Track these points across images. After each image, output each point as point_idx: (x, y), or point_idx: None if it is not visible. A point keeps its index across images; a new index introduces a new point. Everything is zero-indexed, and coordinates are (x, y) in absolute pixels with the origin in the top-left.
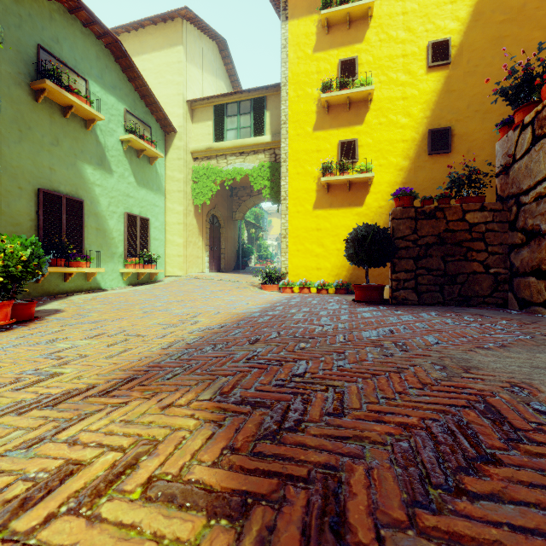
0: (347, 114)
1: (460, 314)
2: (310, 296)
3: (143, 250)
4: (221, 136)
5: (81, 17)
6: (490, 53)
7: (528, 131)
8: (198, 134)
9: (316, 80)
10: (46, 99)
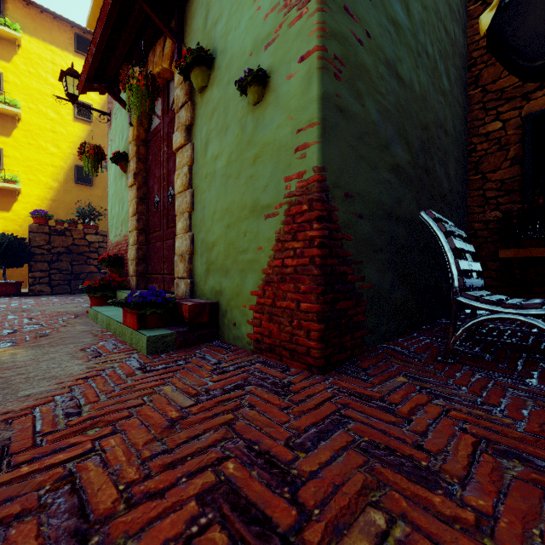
0: None
1: (71, 296)
2: None
3: None
4: None
5: None
6: None
7: None
8: None
9: None
10: None
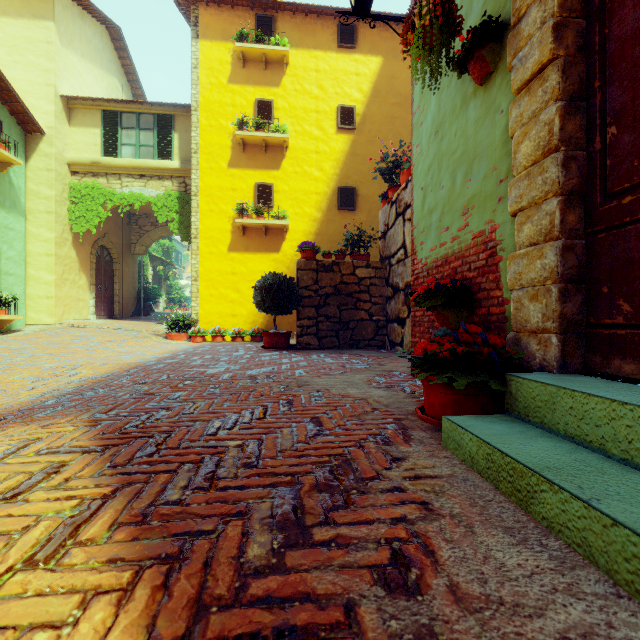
0: (264, 157)
1: (343, 354)
2: (223, 344)
3: None
4: (113, 150)
5: None
6: (385, 128)
7: (394, 208)
8: (79, 141)
9: (231, 113)
10: None
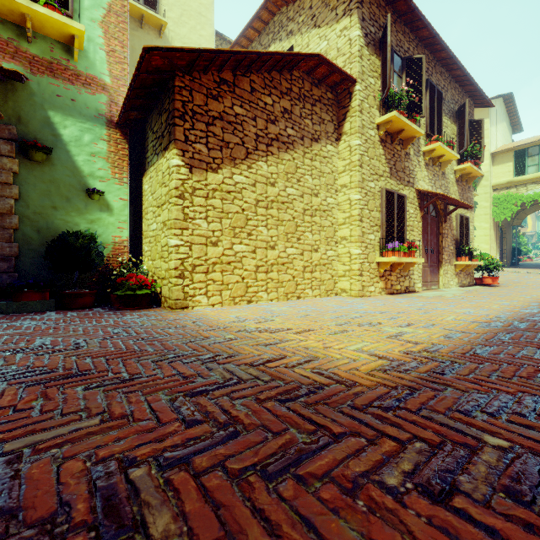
0: None
1: None
2: None
3: None
4: (521, 171)
5: None
6: None
7: None
8: (498, 173)
9: None
10: None
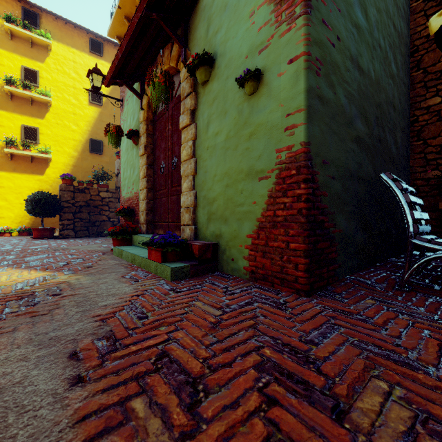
0: (30, 108)
1: (90, 239)
2: None
3: None
4: None
5: None
6: None
7: None
8: None
9: None
10: None
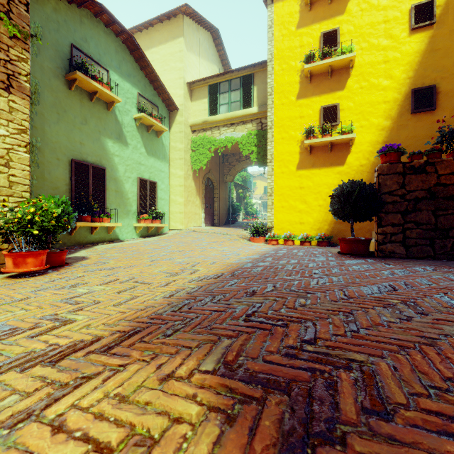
0: (329, 82)
1: None
2: (295, 248)
3: (152, 208)
4: (215, 110)
5: (104, 19)
6: None
7: None
8: (196, 110)
9: (299, 54)
10: (77, 87)
